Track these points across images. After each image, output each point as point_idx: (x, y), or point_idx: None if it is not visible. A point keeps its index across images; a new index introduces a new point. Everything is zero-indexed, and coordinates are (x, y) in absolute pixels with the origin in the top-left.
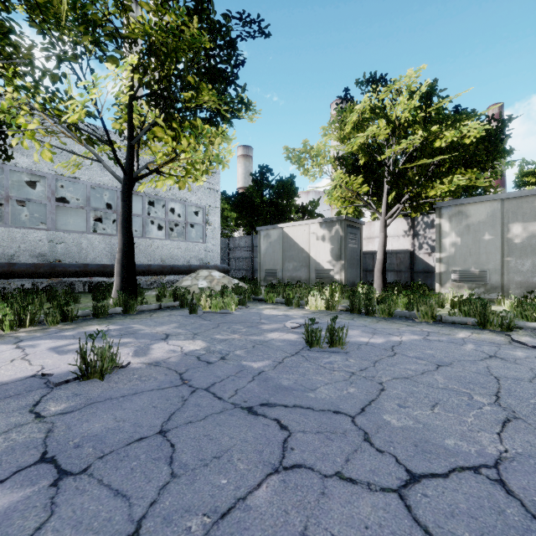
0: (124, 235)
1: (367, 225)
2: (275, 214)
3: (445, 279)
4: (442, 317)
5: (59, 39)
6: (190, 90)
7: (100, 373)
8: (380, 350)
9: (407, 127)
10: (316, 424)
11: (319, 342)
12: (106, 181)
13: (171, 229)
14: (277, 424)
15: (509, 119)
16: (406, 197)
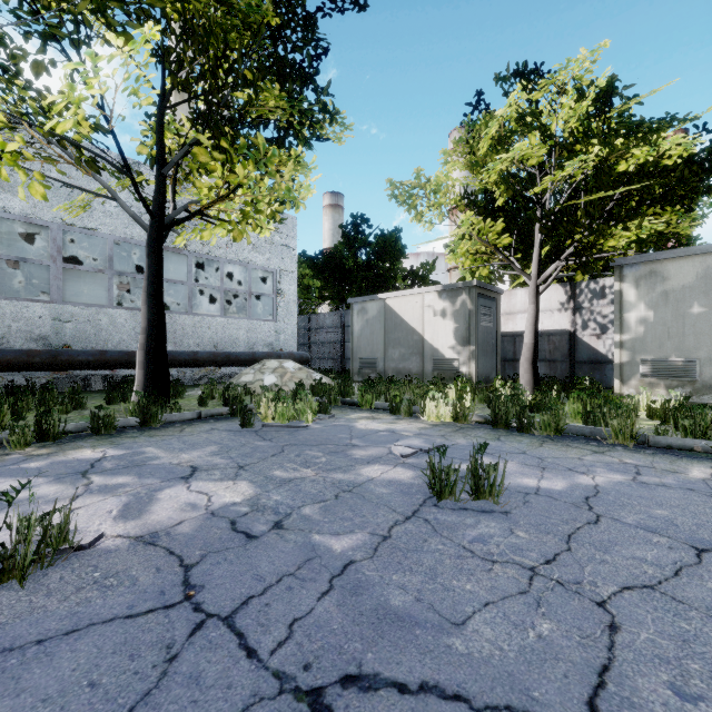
0: (150, 308)
1: (505, 295)
2: (374, 282)
3: (630, 373)
4: (649, 438)
5: (43, 7)
6: (246, 89)
7: (21, 570)
8: (567, 507)
9: (574, 143)
10: None
11: (454, 491)
12: (136, 234)
13: (230, 302)
14: None
15: None
16: (570, 250)
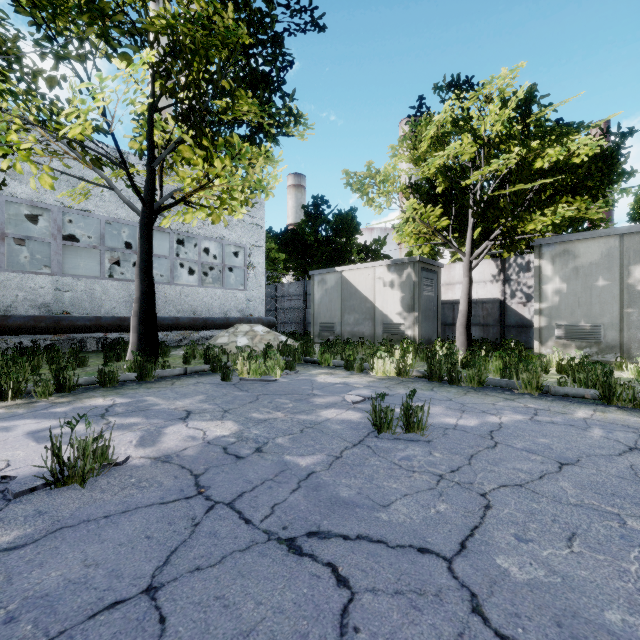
0: (142, 281)
1: (445, 268)
2: (333, 255)
3: (547, 335)
4: (551, 388)
5: (56, 32)
6: (224, 98)
7: (82, 476)
8: (475, 438)
9: (499, 144)
10: (393, 574)
11: (391, 426)
12: (125, 214)
13: (206, 273)
14: (332, 574)
15: (630, 132)
16: (497, 232)
